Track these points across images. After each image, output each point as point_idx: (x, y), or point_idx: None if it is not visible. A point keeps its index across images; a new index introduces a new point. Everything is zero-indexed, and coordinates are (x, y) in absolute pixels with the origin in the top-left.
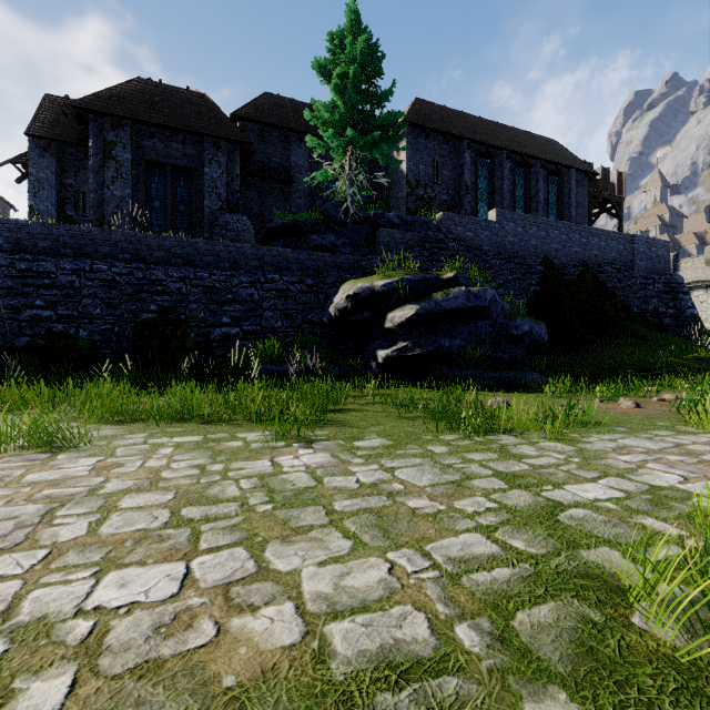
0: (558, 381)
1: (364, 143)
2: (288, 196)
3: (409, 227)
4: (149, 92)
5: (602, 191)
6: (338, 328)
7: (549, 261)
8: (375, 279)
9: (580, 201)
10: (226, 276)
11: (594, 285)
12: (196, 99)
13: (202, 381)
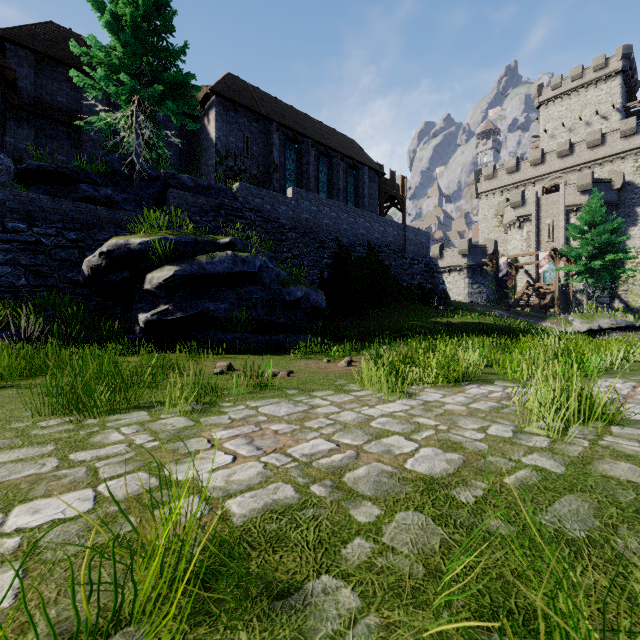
0: (333, 342)
1: (151, 97)
2: (79, 144)
3: (205, 192)
4: None
5: (391, 189)
6: (97, 289)
7: (340, 239)
8: (135, 236)
9: (372, 194)
10: None
11: (374, 262)
12: None
13: None
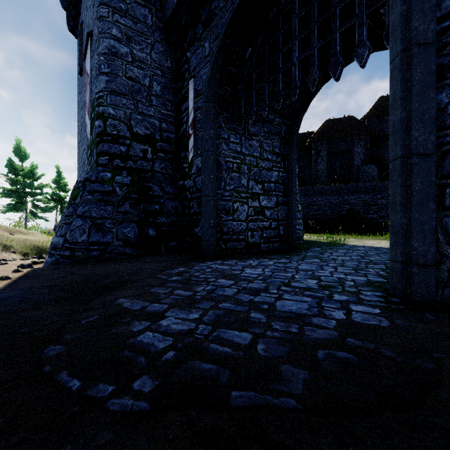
0: None
1: None
2: None
3: None
4: (330, 125)
5: None
6: None
7: None
8: None
9: None
10: (371, 196)
11: None
12: (349, 120)
13: (366, 233)
